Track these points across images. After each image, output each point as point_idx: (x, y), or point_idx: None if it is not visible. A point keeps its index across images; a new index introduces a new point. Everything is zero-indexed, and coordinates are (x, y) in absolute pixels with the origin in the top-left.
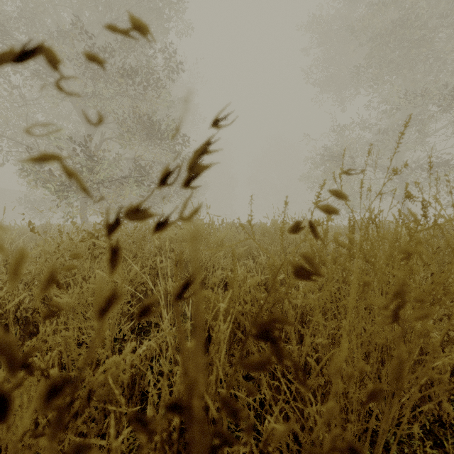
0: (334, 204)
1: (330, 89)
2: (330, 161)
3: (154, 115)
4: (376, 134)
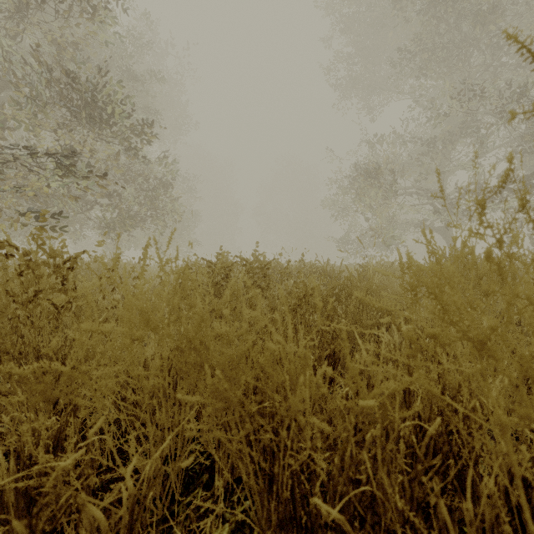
0: (363, 238)
1: (358, 93)
2: (366, 177)
3: (100, 81)
4: (422, 145)
